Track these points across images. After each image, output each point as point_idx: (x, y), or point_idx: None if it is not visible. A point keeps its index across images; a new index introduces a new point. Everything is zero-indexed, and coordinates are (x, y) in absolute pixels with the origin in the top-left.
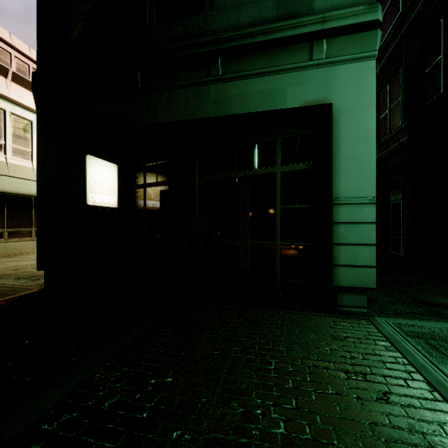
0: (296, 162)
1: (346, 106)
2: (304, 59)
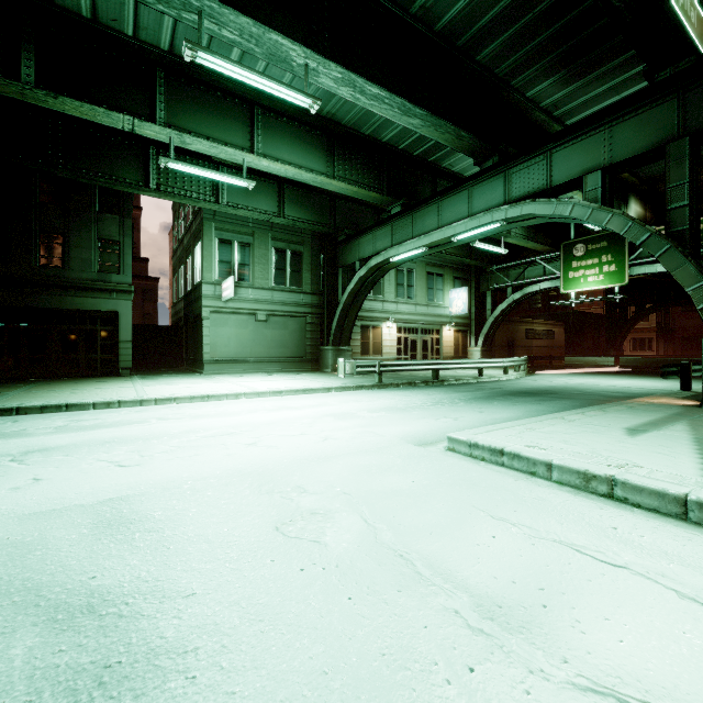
0: (107, 326)
1: (123, 313)
2: (108, 296)
